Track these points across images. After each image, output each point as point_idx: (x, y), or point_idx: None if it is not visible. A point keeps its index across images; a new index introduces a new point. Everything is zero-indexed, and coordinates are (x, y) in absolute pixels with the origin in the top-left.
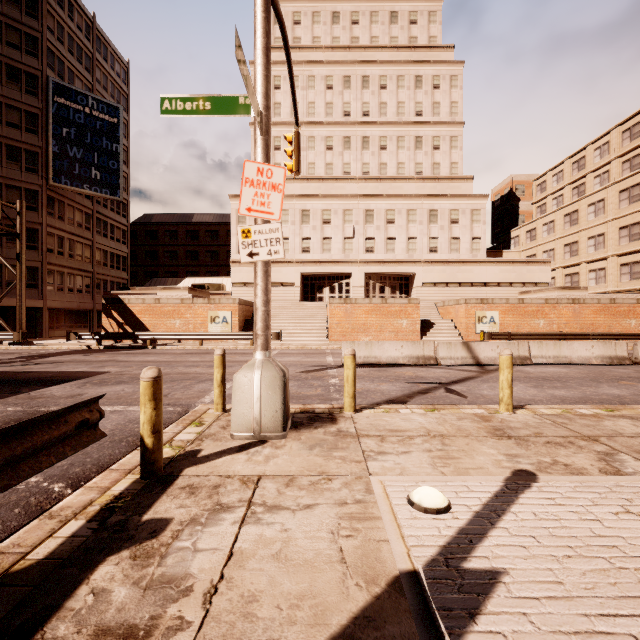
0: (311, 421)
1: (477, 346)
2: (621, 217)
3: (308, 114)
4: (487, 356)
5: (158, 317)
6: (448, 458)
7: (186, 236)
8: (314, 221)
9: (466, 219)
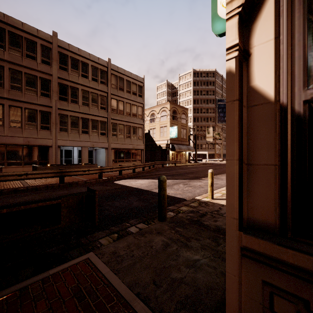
0: None
1: None
2: None
3: None
4: None
5: None
6: None
7: None
8: None
9: None
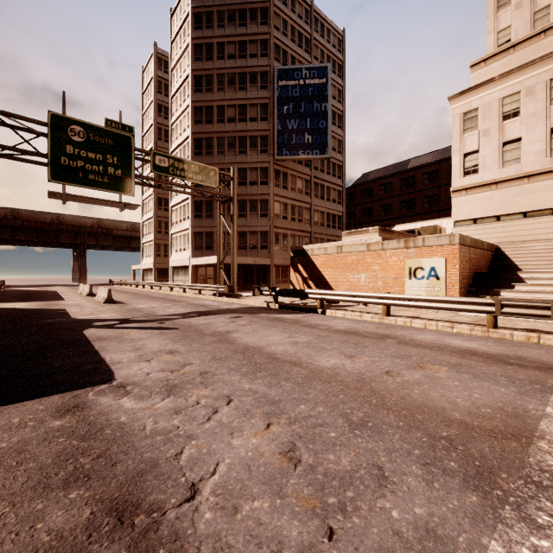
0: None
1: None
2: None
3: None
4: None
5: (340, 270)
6: None
7: (400, 185)
8: None
9: None
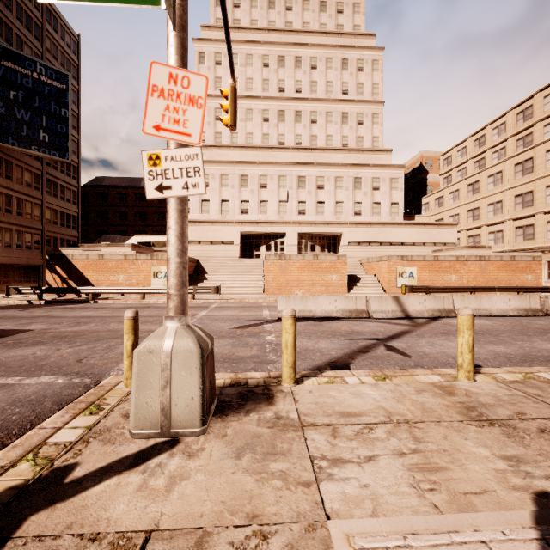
0: (242, 400)
1: (406, 300)
2: (516, 186)
3: (246, 89)
4: (415, 309)
5: (102, 272)
6: (431, 469)
7: (135, 198)
8: (252, 185)
9: (386, 186)
